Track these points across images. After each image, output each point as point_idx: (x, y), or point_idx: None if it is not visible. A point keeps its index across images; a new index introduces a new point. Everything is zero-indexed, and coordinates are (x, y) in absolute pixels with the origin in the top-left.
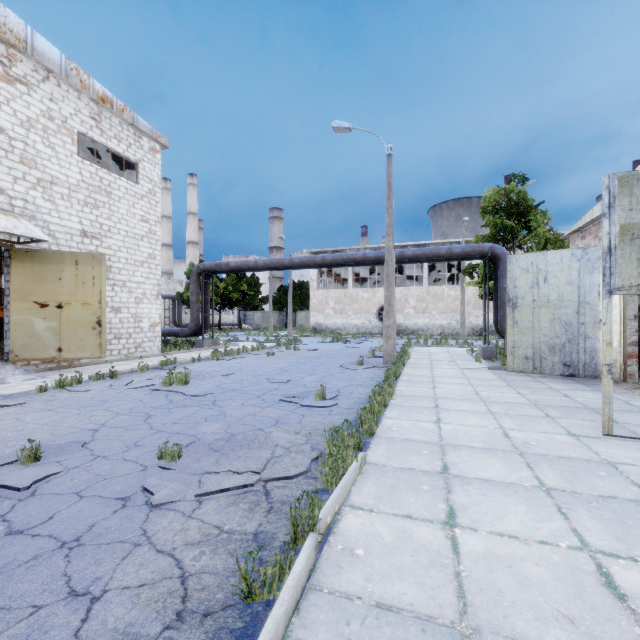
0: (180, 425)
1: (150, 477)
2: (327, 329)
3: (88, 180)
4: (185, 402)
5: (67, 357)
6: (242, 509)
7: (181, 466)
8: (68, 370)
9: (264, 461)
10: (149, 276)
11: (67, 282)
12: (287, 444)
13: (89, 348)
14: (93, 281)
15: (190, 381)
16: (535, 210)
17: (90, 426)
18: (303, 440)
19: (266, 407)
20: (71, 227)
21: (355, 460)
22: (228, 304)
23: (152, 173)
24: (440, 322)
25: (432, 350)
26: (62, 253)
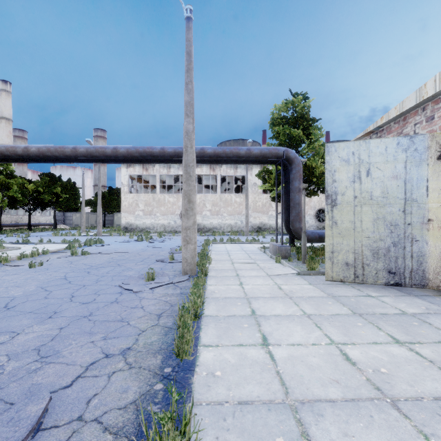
0: None
1: None
2: (137, 228)
3: None
4: None
5: None
6: None
7: None
8: None
9: None
10: None
11: None
12: None
13: None
14: None
15: None
16: (313, 126)
17: None
18: None
19: None
20: None
21: None
22: (39, 205)
23: None
24: (229, 222)
25: (229, 248)
26: None
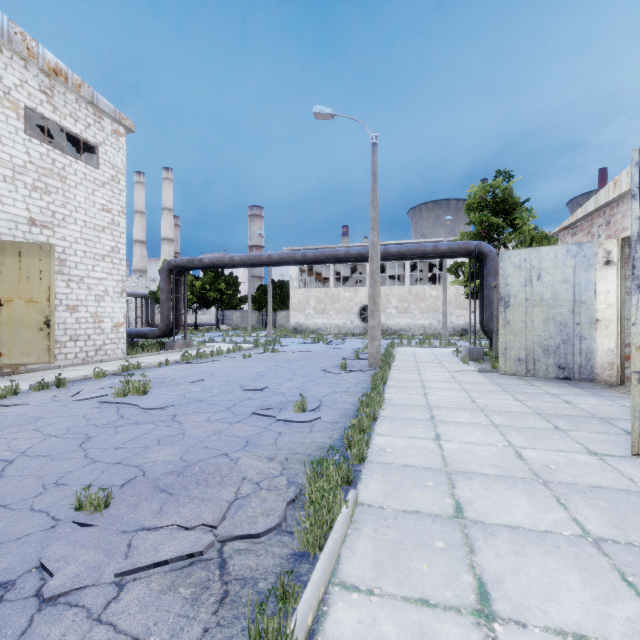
0: (124, 451)
1: (56, 543)
2: (308, 329)
3: (37, 161)
4: (138, 417)
5: (8, 363)
6: (182, 599)
7: (108, 519)
8: (10, 377)
9: (224, 506)
10: (112, 271)
11: (8, 276)
12: (257, 477)
13: (35, 352)
14: (40, 275)
15: (151, 390)
16: (520, 208)
17: (5, 455)
18: (278, 470)
19: (236, 423)
20: (16, 214)
21: (344, 504)
22: (205, 303)
23: (115, 158)
24: (422, 322)
25: (416, 351)
26: (2, 243)
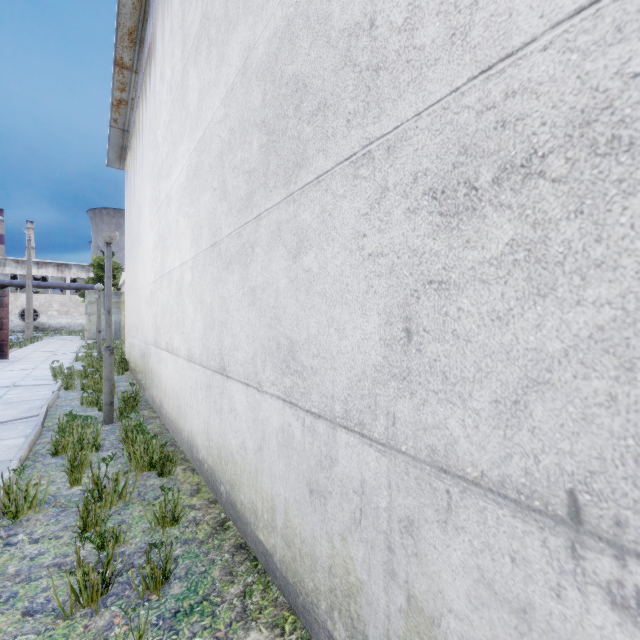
0: None
1: None
2: None
3: None
4: None
5: None
6: None
7: None
8: None
9: None
10: None
11: None
12: None
13: None
14: None
15: None
16: (119, 269)
17: None
18: None
19: None
20: None
21: (17, 348)
22: None
23: None
24: (81, 321)
25: (63, 337)
26: None
